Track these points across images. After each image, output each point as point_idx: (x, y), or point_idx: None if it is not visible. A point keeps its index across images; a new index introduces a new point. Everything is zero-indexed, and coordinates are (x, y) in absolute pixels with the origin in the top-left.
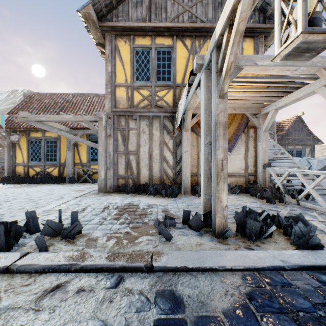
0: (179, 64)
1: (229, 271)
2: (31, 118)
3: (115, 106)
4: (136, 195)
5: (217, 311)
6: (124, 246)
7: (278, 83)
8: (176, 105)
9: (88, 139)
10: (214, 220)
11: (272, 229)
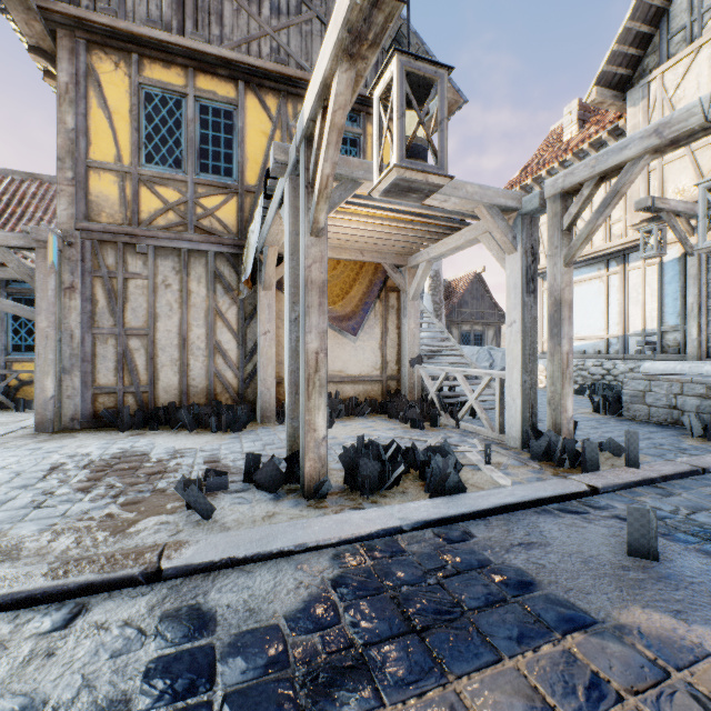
0: (252, 144)
1: (315, 551)
2: None
3: (87, 216)
4: (145, 433)
5: (276, 617)
6: (98, 544)
7: (427, 217)
8: (245, 231)
9: (4, 292)
10: (303, 466)
11: (399, 471)
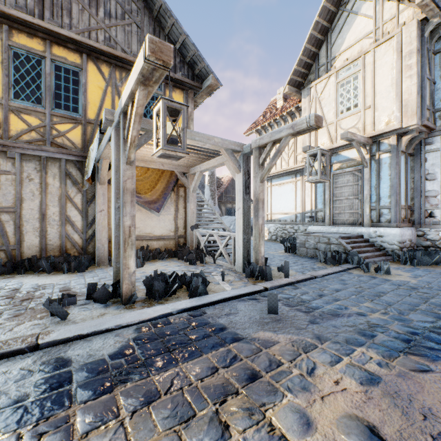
0: (92, 94)
1: (126, 328)
2: None
3: None
4: (14, 276)
5: (103, 355)
6: None
7: (197, 150)
8: (87, 147)
9: None
10: (122, 288)
11: (175, 287)
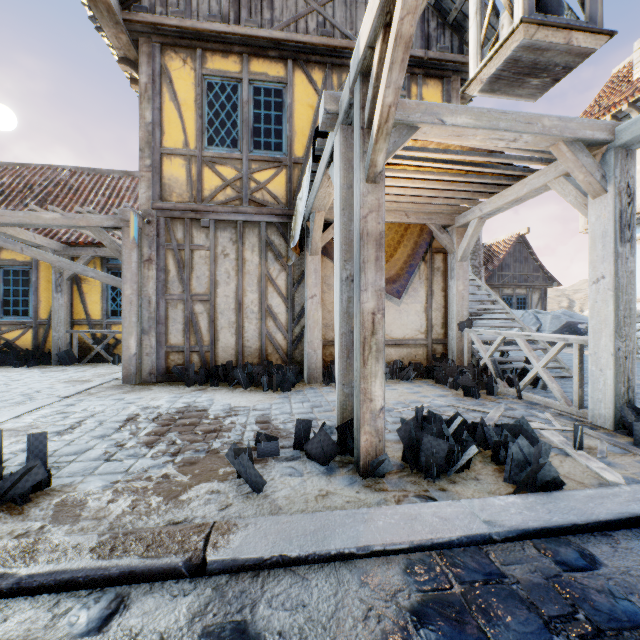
0: (300, 118)
1: (381, 557)
2: None
3: (161, 197)
4: (206, 389)
5: None
6: (150, 512)
7: (485, 167)
8: (293, 201)
9: (105, 268)
10: (357, 439)
11: (470, 453)
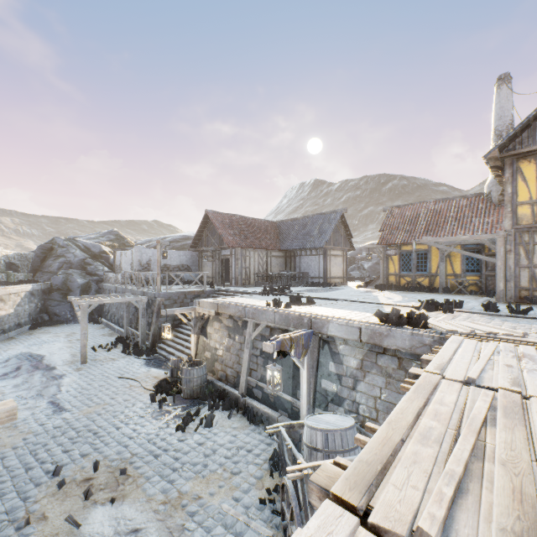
0: None
1: None
2: (430, 240)
3: (516, 223)
4: None
5: None
6: None
7: None
8: None
9: (462, 249)
10: None
11: None
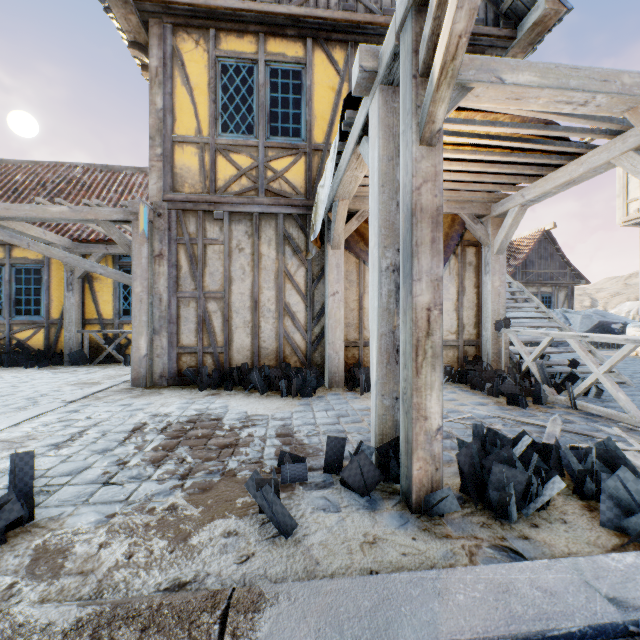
0: (319, 101)
1: None
2: None
3: (173, 187)
4: (220, 393)
5: None
6: (150, 564)
7: (537, 142)
8: (313, 191)
9: (117, 265)
10: (407, 466)
11: (554, 487)
